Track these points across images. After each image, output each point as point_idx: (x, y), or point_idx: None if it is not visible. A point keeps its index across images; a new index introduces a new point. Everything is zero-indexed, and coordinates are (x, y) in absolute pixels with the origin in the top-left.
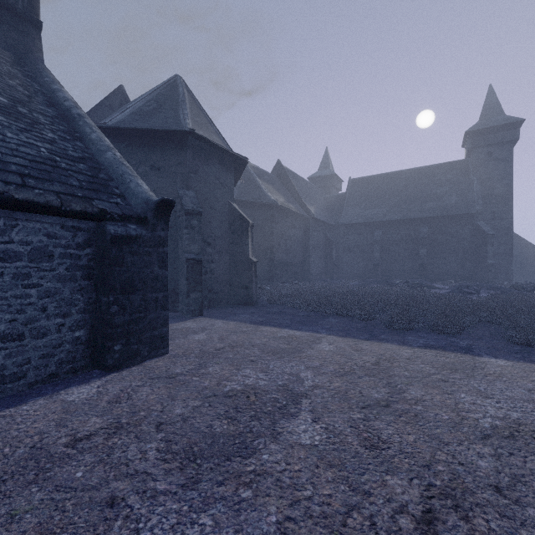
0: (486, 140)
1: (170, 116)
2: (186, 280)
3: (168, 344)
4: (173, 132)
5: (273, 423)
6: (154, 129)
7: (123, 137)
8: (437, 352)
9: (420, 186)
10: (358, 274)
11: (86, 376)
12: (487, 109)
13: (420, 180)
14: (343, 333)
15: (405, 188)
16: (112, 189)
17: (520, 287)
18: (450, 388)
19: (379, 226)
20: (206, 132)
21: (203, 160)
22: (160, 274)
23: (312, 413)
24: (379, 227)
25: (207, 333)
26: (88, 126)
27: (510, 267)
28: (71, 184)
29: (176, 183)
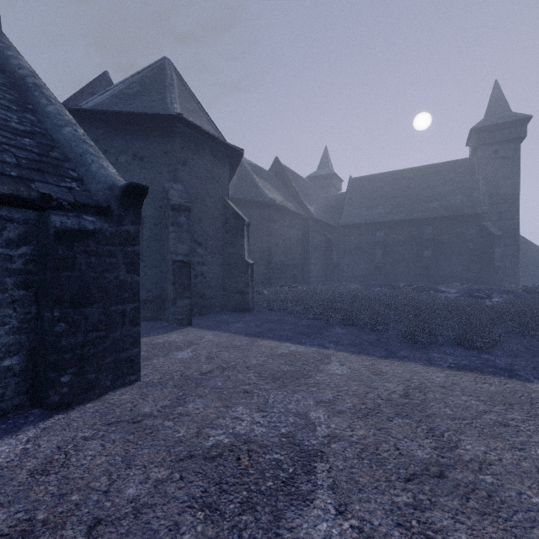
0: (492, 137)
1: (155, 100)
2: (172, 285)
3: (140, 369)
4: (158, 117)
5: (276, 518)
6: (135, 113)
7: (101, 122)
8: (475, 376)
9: (423, 186)
10: (359, 277)
11: (18, 421)
12: (493, 105)
13: (423, 180)
14: (355, 349)
15: (407, 187)
16: (66, 171)
17: (533, 291)
18: (516, 438)
19: (381, 226)
20: (196, 119)
21: (193, 150)
22: (129, 280)
23: (333, 493)
24: (381, 228)
25: (194, 349)
26: (44, 97)
27: (517, 269)
28: (3, 160)
29: (162, 175)
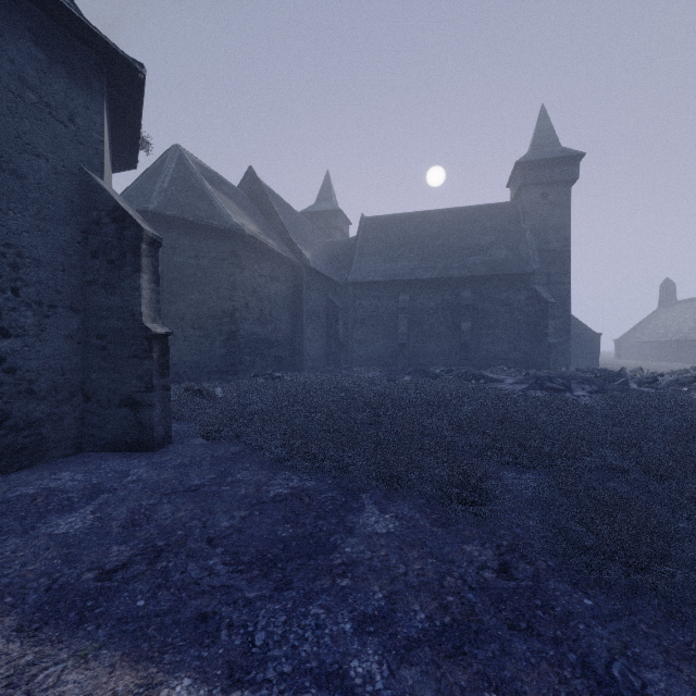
0: (541, 176)
1: None
2: None
3: None
4: None
5: None
6: None
7: None
8: None
9: (458, 234)
10: (375, 359)
11: None
12: (540, 136)
13: (458, 226)
14: None
15: (438, 235)
16: None
17: (611, 378)
18: None
19: (406, 287)
20: None
21: None
22: None
23: None
24: (406, 289)
25: None
26: None
27: (567, 347)
28: None
29: None
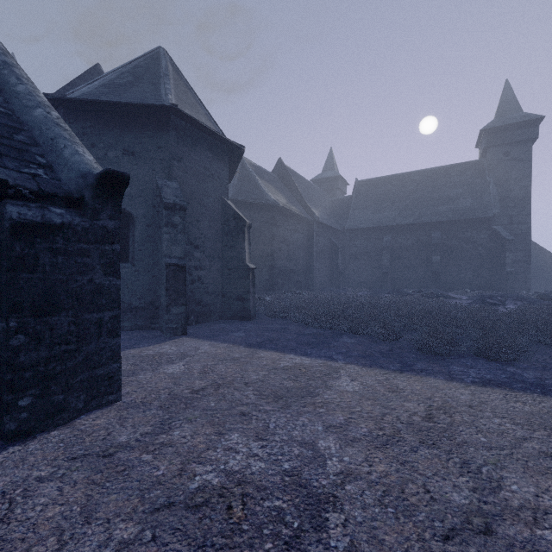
0: (503, 138)
1: (148, 91)
2: (166, 291)
3: (120, 387)
4: (151, 108)
5: None
6: (125, 103)
7: (88, 113)
8: (504, 392)
9: (431, 188)
10: (365, 283)
11: None
12: (504, 105)
13: (431, 182)
14: (367, 361)
15: (415, 190)
16: (33, 156)
17: (547, 298)
18: None
19: (389, 231)
20: (193, 113)
21: (189, 146)
22: (107, 284)
23: None
24: (389, 232)
25: (187, 361)
26: (14, 76)
27: (528, 275)
28: None
29: (155, 171)
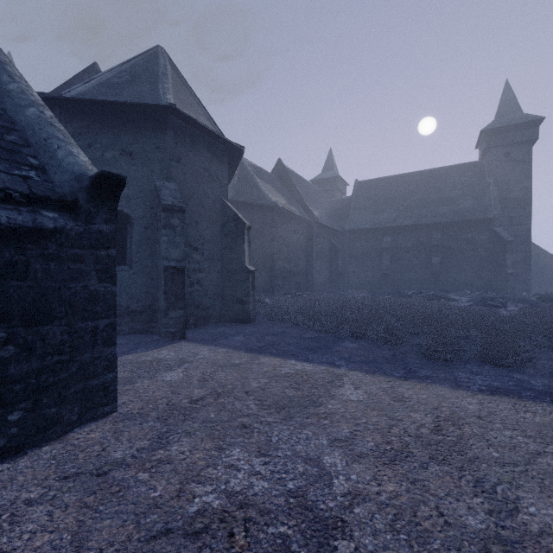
0: (504, 139)
1: (146, 90)
2: (164, 294)
3: (116, 398)
4: (148, 108)
5: None
6: (123, 103)
7: (84, 113)
8: (513, 401)
9: (431, 189)
10: (365, 284)
11: None
12: (504, 106)
13: (431, 183)
14: (370, 367)
15: (415, 191)
16: (24, 157)
17: (548, 300)
18: None
19: (389, 232)
20: (192, 112)
21: (188, 146)
22: (102, 291)
23: None
24: (389, 233)
25: (185, 368)
26: (6, 74)
27: (528, 276)
28: None
29: (153, 172)
